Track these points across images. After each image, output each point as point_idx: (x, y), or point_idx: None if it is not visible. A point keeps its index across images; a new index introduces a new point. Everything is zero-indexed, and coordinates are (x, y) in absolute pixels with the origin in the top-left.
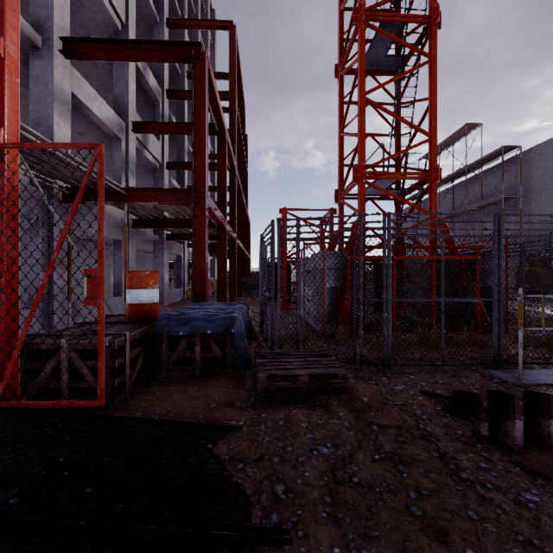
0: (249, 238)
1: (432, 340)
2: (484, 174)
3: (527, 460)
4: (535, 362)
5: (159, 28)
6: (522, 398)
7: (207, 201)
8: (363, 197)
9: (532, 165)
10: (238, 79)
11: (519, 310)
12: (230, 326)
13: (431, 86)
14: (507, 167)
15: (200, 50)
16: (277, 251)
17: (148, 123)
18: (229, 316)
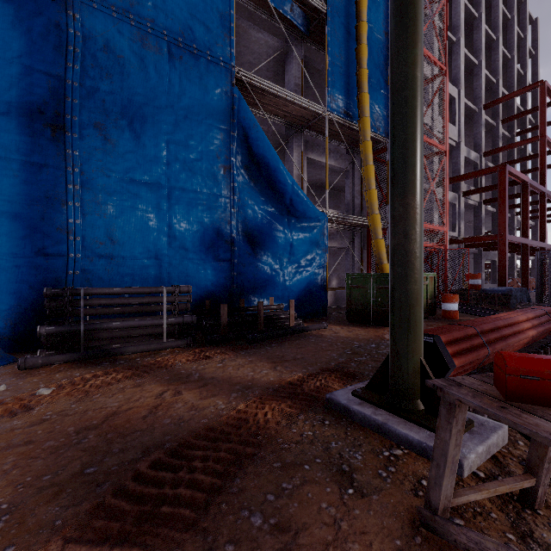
0: None
1: None
2: None
3: None
4: None
5: (477, 115)
6: None
7: (507, 238)
8: None
9: None
10: None
11: None
12: (509, 292)
13: None
14: None
15: (502, 166)
16: (538, 265)
17: (471, 190)
18: (509, 289)
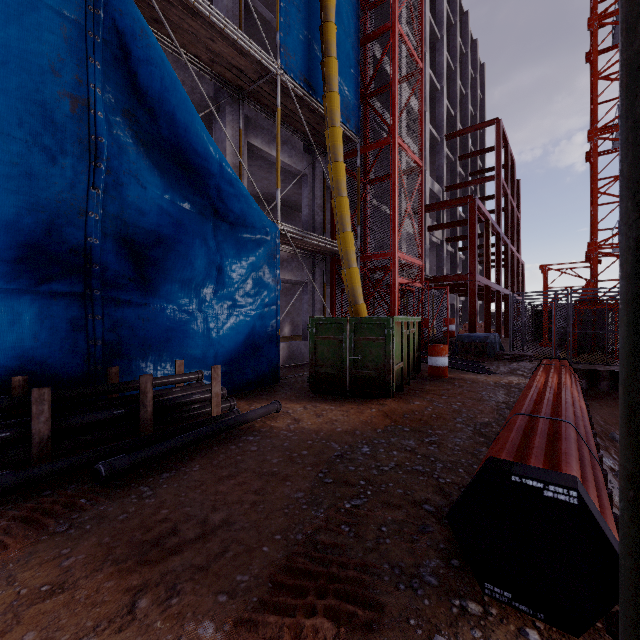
0: (522, 281)
1: None
2: None
3: None
4: None
5: (439, 145)
6: None
7: (476, 279)
8: (596, 263)
9: None
10: (505, 148)
11: None
12: (486, 339)
13: None
14: None
15: (472, 198)
16: (512, 308)
17: (436, 225)
18: (486, 336)
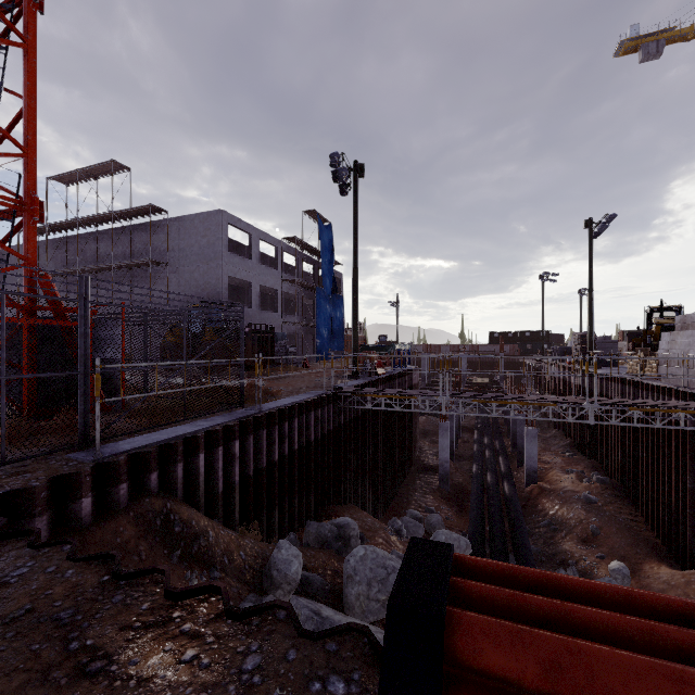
0: None
1: (7, 434)
2: (134, 228)
3: (92, 536)
4: (126, 433)
5: None
6: (90, 474)
7: None
8: None
9: (178, 235)
10: None
11: (97, 382)
12: None
13: (27, 83)
14: (157, 229)
15: None
16: None
17: None
18: None
